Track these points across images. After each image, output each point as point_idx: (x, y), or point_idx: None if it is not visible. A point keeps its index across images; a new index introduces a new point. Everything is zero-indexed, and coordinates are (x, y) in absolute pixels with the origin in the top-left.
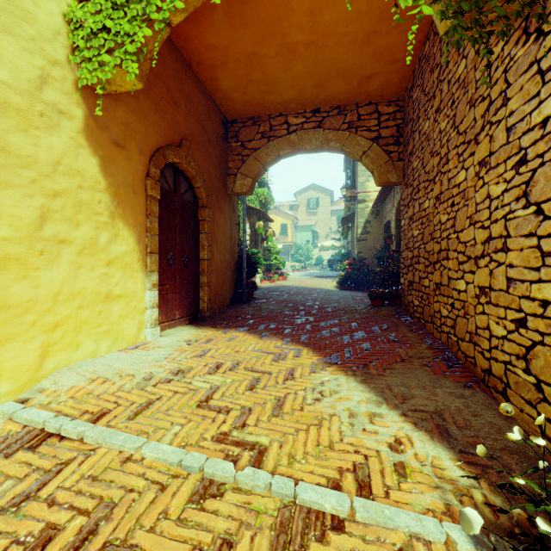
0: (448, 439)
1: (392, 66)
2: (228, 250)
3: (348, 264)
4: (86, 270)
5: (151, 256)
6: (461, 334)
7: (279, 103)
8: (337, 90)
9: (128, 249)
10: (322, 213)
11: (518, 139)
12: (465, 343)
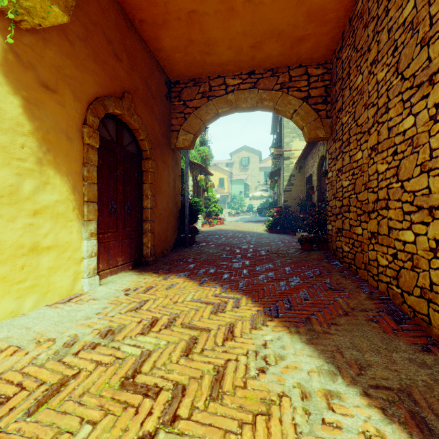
0: (432, 438)
1: (323, 28)
2: (172, 199)
3: (275, 211)
4: (3, 221)
5: (88, 205)
6: (408, 287)
7: (218, 65)
8: (271, 52)
9: (61, 197)
10: (252, 170)
11: None
12: (413, 298)
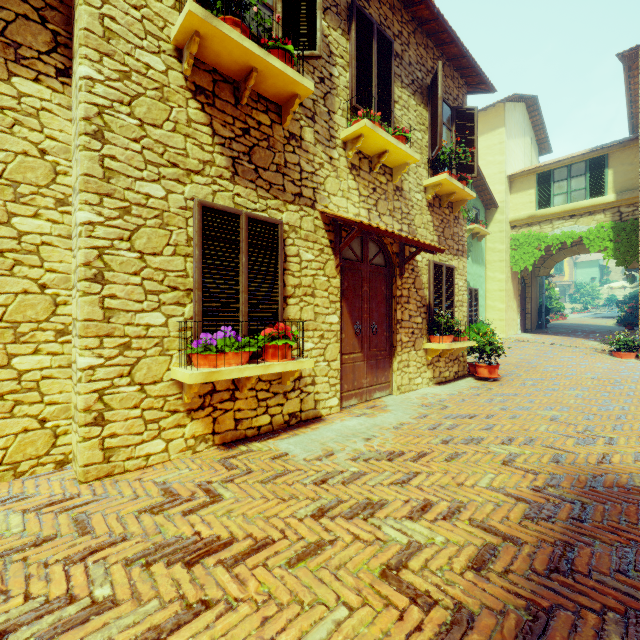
0: None
1: None
2: (535, 303)
3: (627, 307)
4: (511, 313)
5: (519, 308)
6: None
7: None
8: None
9: (515, 306)
10: None
11: None
12: None
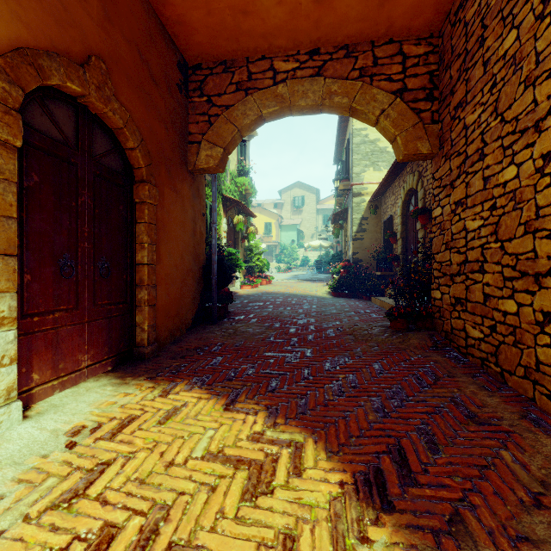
0: None
1: None
2: (189, 250)
3: (342, 267)
4: None
5: None
6: None
7: (261, 36)
8: (346, 14)
9: None
10: (307, 212)
11: None
12: None
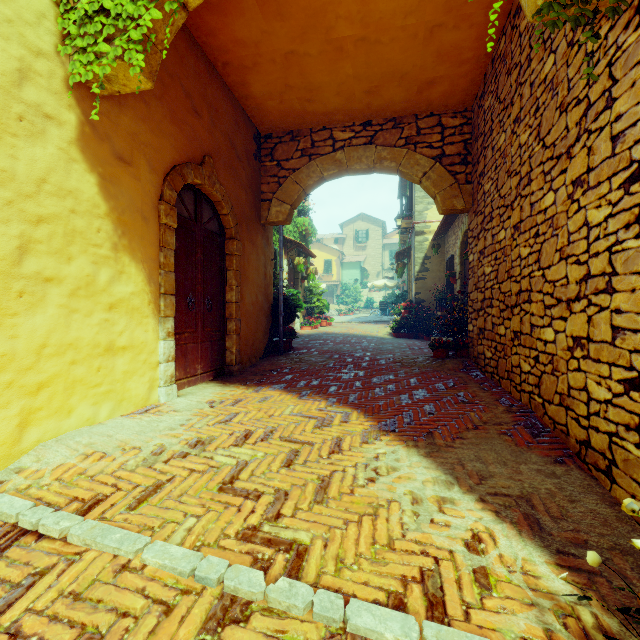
0: (541, 534)
1: (459, 69)
2: (261, 291)
3: (403, 307)
4: (81, 316)
5: (165, 299)
6: (549, 395)
7: (322, 114)
8: (392, 98)
9: (136, 289)
10: (372, 248)
11: (628, 150)
12: (553, 407)
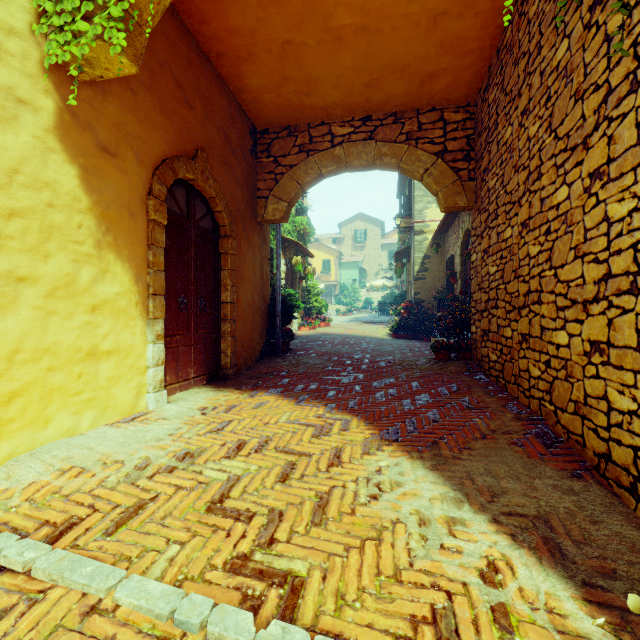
0: (564, 562)
1: (462, 60)
2: (258, 291)
3: (403, 308)
4: (59, 319)
5: (154, 299)
6: (562, 402)
7: (321, 109)
8: (393, 92)
9: (122, 289)
10: (371, 248)
11: None
12: (567, 415)
